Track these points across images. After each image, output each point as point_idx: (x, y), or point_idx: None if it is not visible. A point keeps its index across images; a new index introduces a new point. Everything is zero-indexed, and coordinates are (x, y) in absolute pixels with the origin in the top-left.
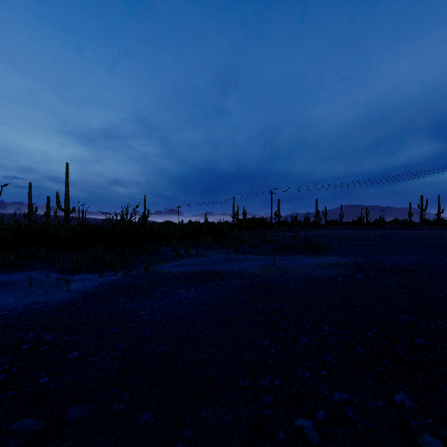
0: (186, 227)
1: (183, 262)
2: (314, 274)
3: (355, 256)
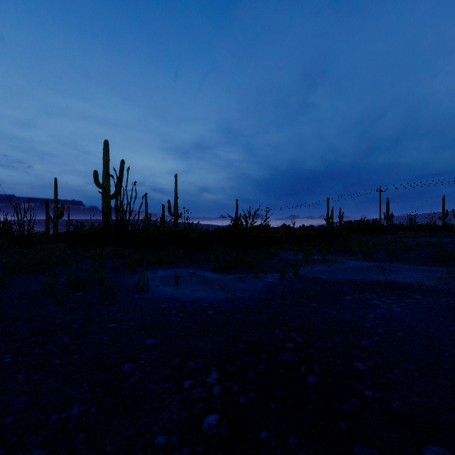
0: (292, 230)
1: (321, 268)
2: None
3: None
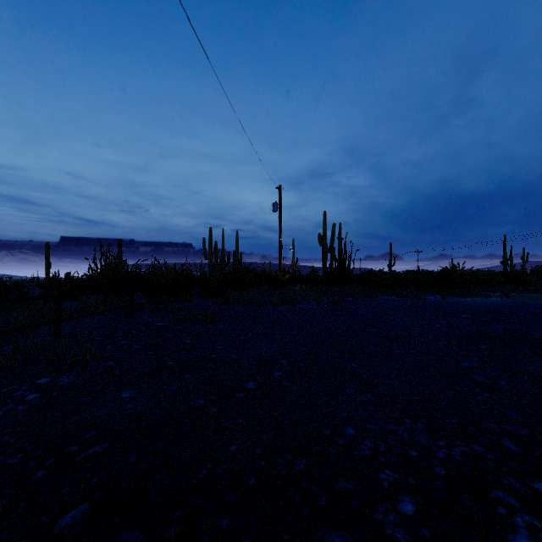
0: (479, 276)
1: (520, 297)
2: None
3: None
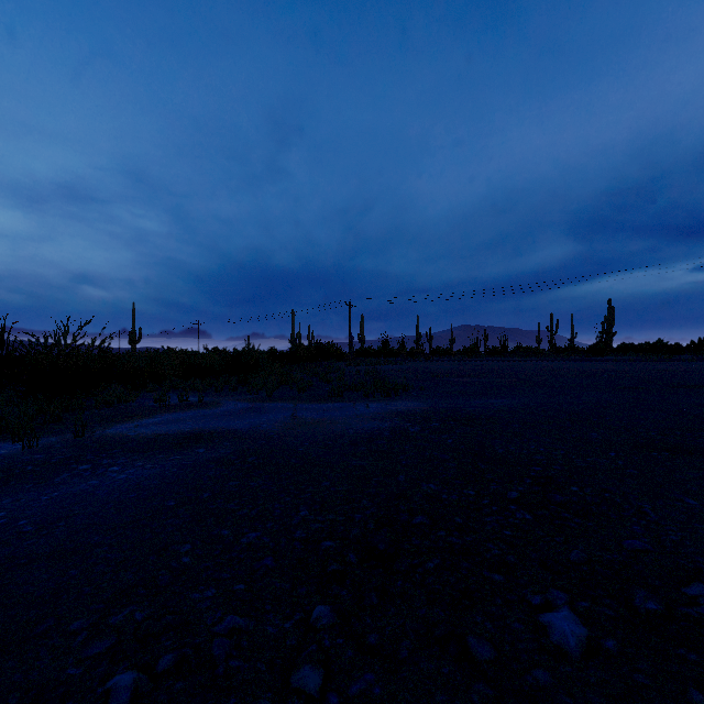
0: (196, 358)
1: (163, 419)
2: (357, 429)
3: (434, 400)
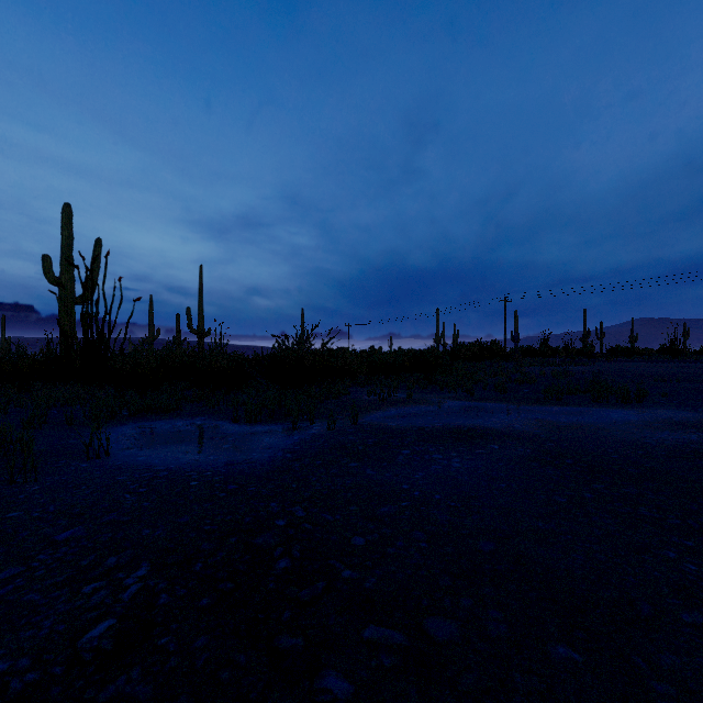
0: (376, 357)
1: (398, 412)
2: (654, 439)
3: None
